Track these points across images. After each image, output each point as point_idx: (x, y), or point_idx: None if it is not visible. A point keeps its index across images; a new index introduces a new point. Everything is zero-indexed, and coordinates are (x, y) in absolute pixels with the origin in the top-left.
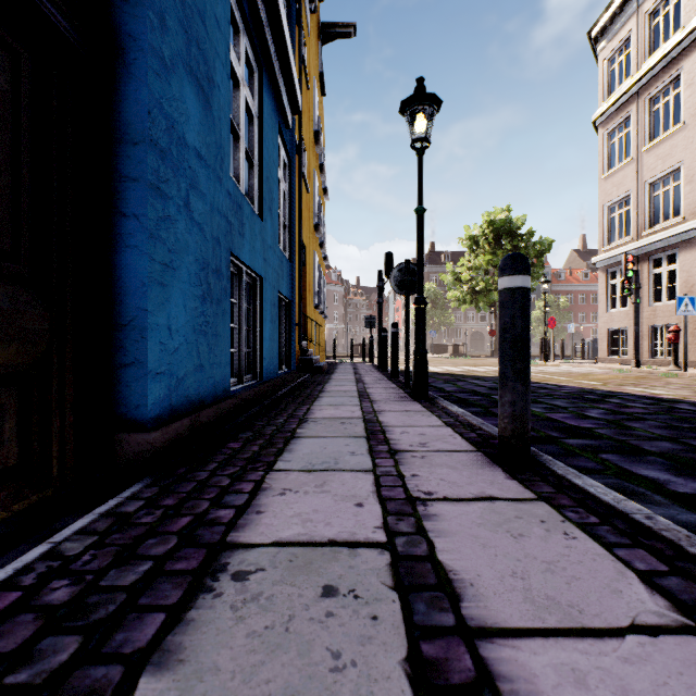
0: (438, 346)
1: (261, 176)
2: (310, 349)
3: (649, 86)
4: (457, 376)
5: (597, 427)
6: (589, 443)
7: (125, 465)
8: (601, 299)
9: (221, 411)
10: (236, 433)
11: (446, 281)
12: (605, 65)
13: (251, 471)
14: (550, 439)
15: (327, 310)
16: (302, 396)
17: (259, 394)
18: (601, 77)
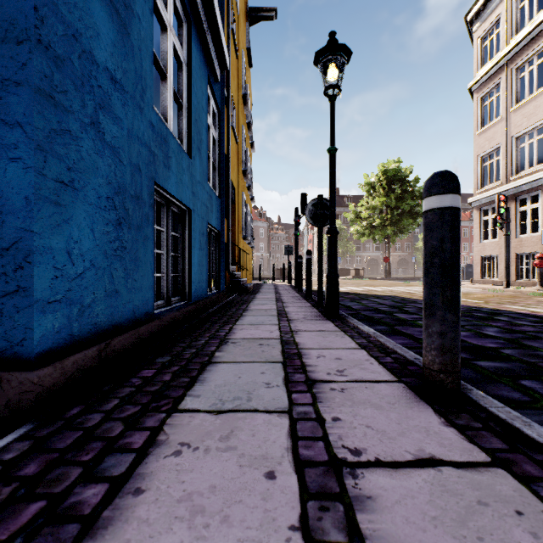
0: (343, 270)
1: (189, 118)
2: (239, 273)
3: (516, 58)
4: (360, 295)
5: (501, 347)
6: (502, 366)
7: (5, 408)
8: (476, 232)
9: (140, 335)
10: (154, 357)
11: (349, 218)
12: (478, 43)
13: (152, 412)
14: (462, 362)
15: (255, 241)
16: (228, 315)
17: (186, 314)
18: (476, 52)
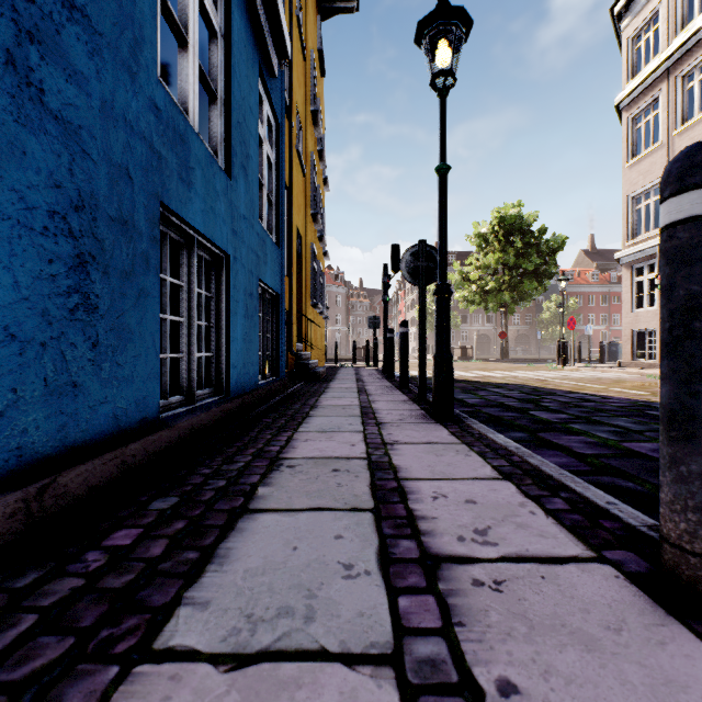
0: None
1: (228, 117)
2: (306, 352)
3: (682, 62)
4: (474, 384)
5: None
6: None
7: None
8: (625, 298)
9: (127, 459)
10: (150, 498)
11: (453, 280)
12: (629, 44)
13: (90, 661)
14: None
15: (330, 312)
16: (287, 414)
17: (221, 416)
18: (625, 57)
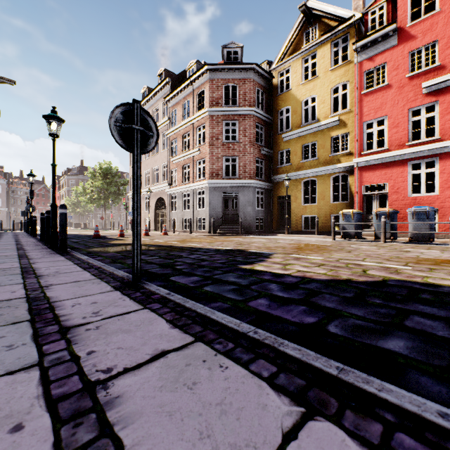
0: (78, 224)
1: None
2: None
3: None
4: None
5: None
6: None
7: None
8: (130, 208)
9: None
10: None
11: (79, 191)
12: None
13: None
14: None
15: None
16: None
17: None
18: None
